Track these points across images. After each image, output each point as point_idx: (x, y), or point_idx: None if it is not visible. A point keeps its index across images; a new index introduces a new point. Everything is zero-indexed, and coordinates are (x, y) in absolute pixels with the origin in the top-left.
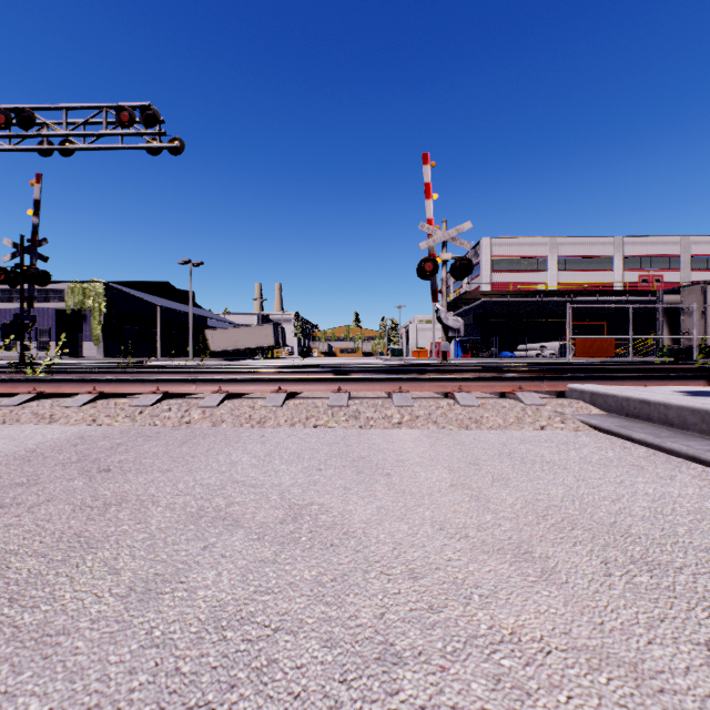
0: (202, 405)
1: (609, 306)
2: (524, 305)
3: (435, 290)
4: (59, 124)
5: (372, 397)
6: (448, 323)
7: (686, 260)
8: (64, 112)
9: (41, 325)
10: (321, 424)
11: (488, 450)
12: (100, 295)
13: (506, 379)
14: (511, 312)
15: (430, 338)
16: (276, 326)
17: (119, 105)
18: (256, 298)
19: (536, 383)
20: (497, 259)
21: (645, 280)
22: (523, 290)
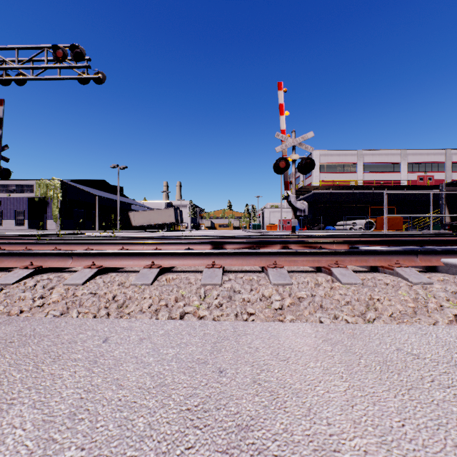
0: (67, 283)
1: (398, 196)
2: (341, 195)
3: (287, 181)
4: (14, 61)
5: (245, 271)
6: (297, 205)
7: (449, 165)
8: (16, 51)
9: (18, 208)
10: (189, 312)
11: (456, 393)
12: (58, 188)
13: (379, 254)
14: (333, 200)
15: (278, 217)
16: (176, 209)
17: (54, 45)
18: (163, 191)
19: (409, 257)
20: (323, 164)
21: (421, 178)
22: (340, 185)
